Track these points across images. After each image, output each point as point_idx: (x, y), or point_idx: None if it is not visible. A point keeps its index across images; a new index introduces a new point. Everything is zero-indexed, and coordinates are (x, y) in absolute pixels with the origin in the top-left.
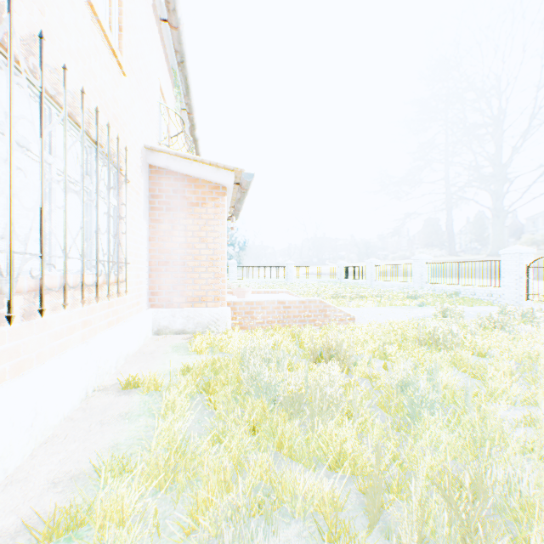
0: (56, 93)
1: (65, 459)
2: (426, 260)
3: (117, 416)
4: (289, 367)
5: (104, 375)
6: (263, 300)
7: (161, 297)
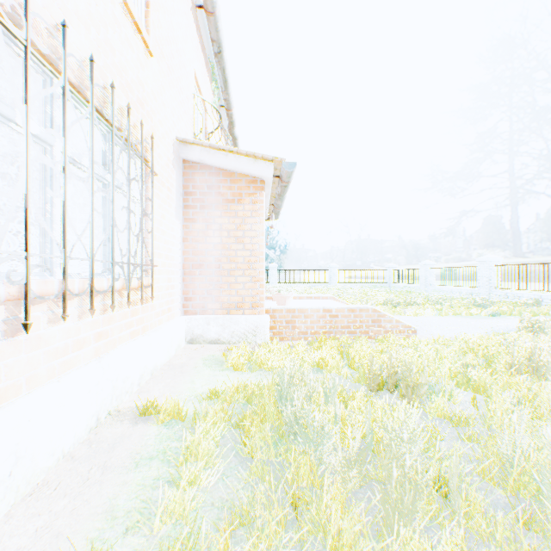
0: (58, 61)
1: (43, 528)
2: (495, 262)
3: (125, 458)
4: (341, 396)
5: (122, 395)
6: (305, 307)
7: (195, 302)
